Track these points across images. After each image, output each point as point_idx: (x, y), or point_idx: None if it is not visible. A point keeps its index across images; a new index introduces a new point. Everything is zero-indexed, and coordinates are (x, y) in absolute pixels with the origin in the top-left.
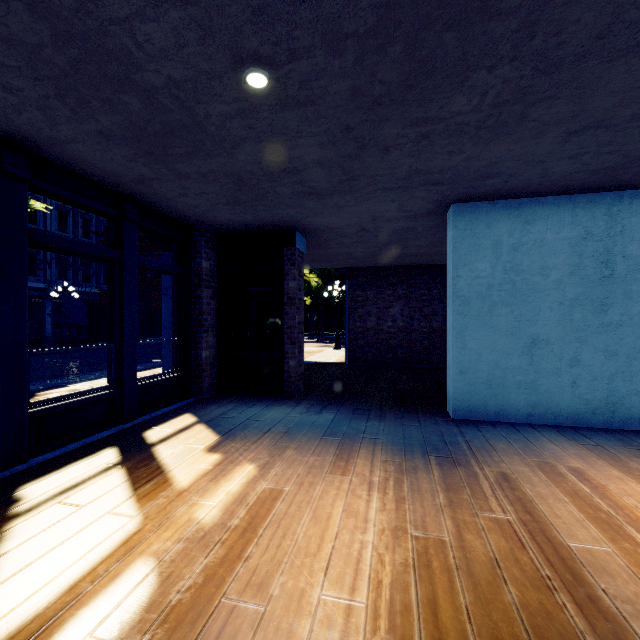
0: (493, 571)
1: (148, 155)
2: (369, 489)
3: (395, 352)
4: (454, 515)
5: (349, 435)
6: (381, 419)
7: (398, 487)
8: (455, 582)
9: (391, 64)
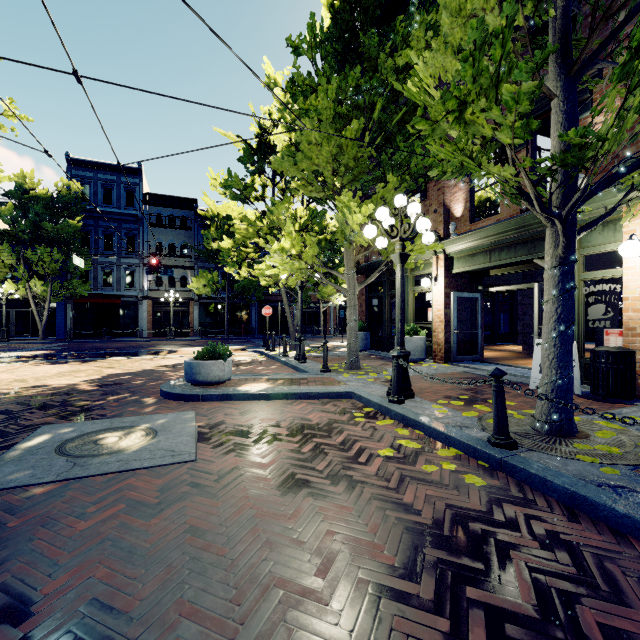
0: None
1: None
2: None
3: None
4: None
5: None
6: None
7: None
8: None
9: None
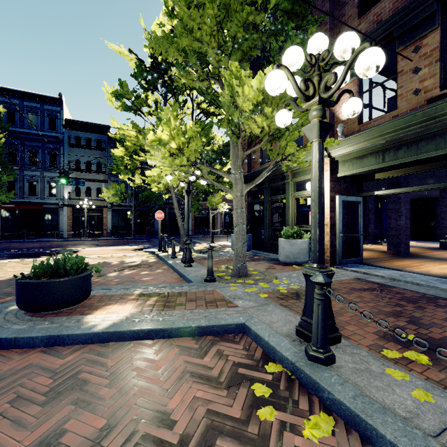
0: None
1: None
2: None
3: None
4: None
5: None
6: None
7: None
8: None
9: None
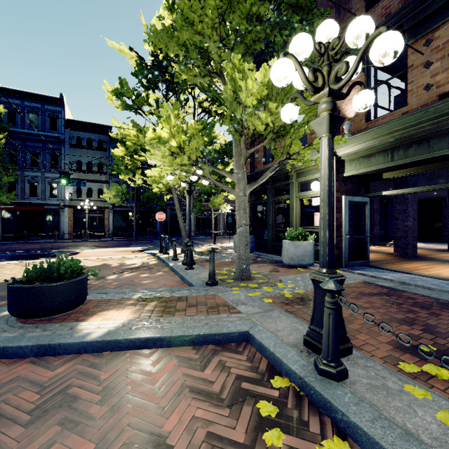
0: None
1: None
2: None
3: None
4: None
5: None
6: None
7: None
8: None
9: None
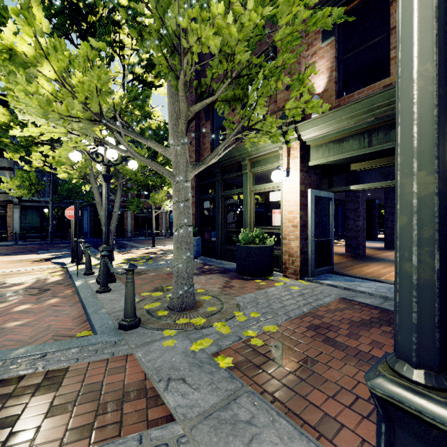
0: None
1: None
2: None
3: None
4: None
5: None
6: None
7: None
8: None
9: None
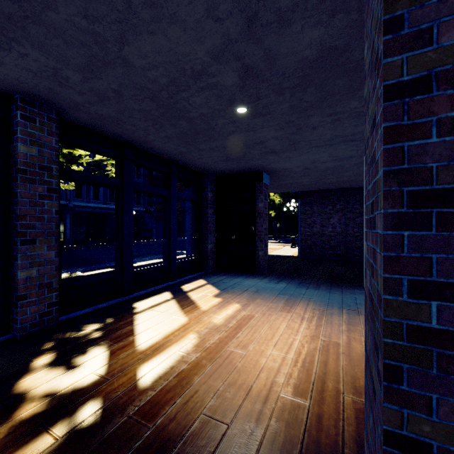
0: (362, 356)
1: (186, 143)
2: (302, 320)
3: (334, 249)
4: (349, 335)
5: (294, 295)
6: (316, 289)
7: (319, 320)
8: (340, 357)
9: (310, 94)
